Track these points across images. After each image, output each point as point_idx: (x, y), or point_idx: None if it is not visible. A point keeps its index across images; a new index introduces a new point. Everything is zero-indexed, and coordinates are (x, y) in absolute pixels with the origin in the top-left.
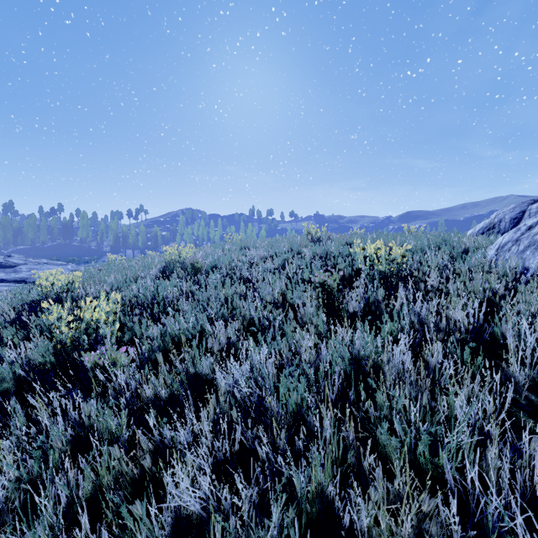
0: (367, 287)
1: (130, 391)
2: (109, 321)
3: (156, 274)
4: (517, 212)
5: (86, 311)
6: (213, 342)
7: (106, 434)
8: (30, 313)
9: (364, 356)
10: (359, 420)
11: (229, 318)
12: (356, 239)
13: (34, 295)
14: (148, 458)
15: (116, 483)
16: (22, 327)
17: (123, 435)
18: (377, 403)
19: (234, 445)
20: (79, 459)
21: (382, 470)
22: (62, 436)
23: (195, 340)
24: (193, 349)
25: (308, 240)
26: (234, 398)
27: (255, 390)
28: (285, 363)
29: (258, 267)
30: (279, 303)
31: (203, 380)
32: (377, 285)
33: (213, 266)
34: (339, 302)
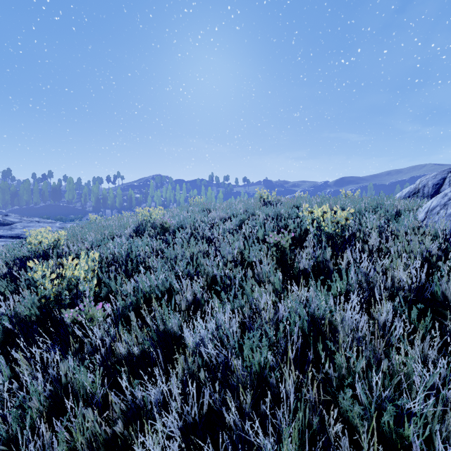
0: (314, 245)
1: (105, 347)
2: (88, 278)
3: (130, 232)
4: (438, 179)
5: (67, 269)
6: (180, 299)
7: (82, 390)
8: (21, 268)
9: (319, 315)
10: (319, 381)
11: (194, 274)
12: (302, 203)
13: (25, 251)
14: (120, 423)
15: (90, 445)
16: (13, 280)
17: (97, 392)
18: (336, 365)
19: (201, 405)
20: (54, 423)
21: (342, 429)
22: (41, 394)
23: (164, 296)
24: (163, 308)
25: (260, 203)
26: (200, 356)
27: (221, 351)
28: (246, 320)
29: (218, 227)
30: (238, 261)
31: (172, 337)
32: (324, 245)
33: (179, 226)
34: (291, 260)
